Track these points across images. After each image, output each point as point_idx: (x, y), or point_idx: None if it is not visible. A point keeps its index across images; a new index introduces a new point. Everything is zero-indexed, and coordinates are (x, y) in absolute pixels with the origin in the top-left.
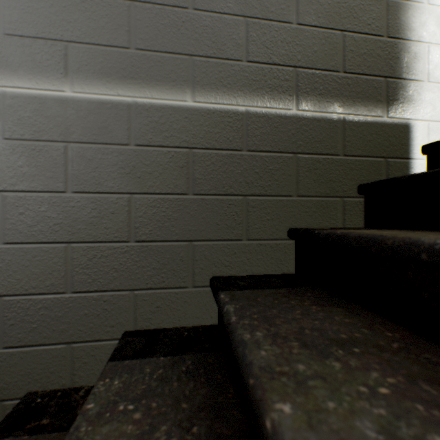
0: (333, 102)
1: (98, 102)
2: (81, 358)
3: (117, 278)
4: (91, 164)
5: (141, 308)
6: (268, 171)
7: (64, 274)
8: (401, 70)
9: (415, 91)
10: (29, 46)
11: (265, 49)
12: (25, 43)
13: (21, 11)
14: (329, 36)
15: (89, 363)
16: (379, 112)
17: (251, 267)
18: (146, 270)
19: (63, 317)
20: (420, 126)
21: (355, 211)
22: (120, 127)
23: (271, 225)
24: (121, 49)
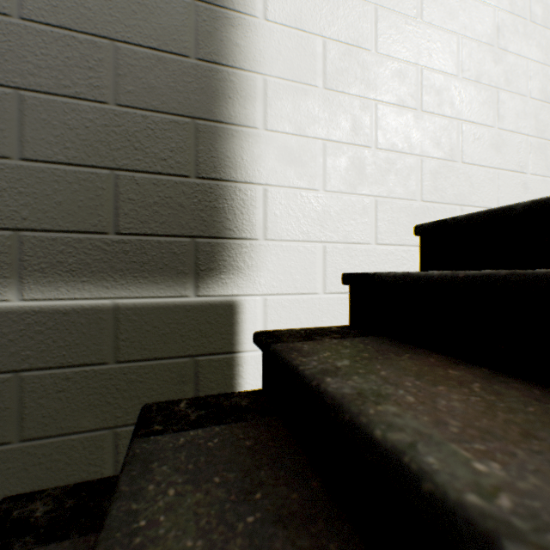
0: (95, 280)
1: None
2: None
3: None
4: None
5: None
6: None
7: None
8: (222, 225)
9: (245, 253)
10: None
11: None
12: None
13: None
14: (89, 177)
15: None
16: (182, 289)
17: None
18: None
19: None
20: (253, 304)
21: None
22: None
23: None
24: None
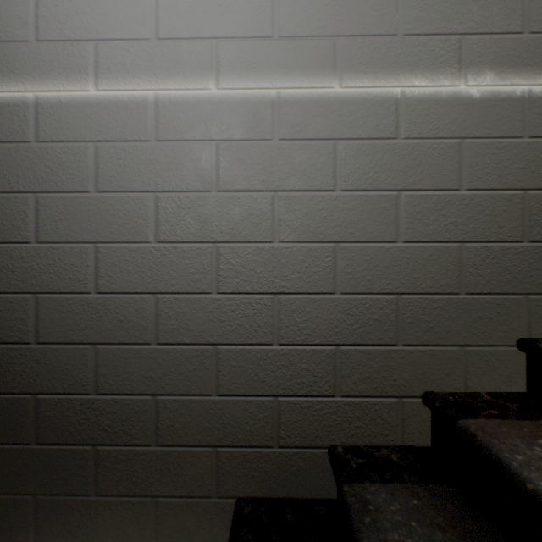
0: None
1: (490, 94)
2: (473, 363)
3: (509, 281)
4: (483, 160)
5: (535, 314)
6: None
7: (457, 275)
8: None
9: None
10: (424, 44)
11: None
12: (420, 42)
13: (417, 10)
14: None
15: (481, 368)
16: None
17: None
18: (540, 273)
19: (456, 318)
20: None
21: None
22: (513, 119)
23: None
24: (513, 36)
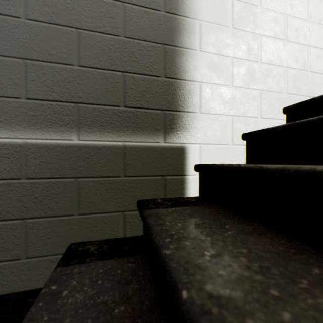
0: (114, 131)
1: None
2: None
3: None
4: None
5: None
6: (49, 195)
7: None
8: (177, 104)
9: (189, 120)
10: None
11: (45, 87)
12: None
13: None
14: (111, 76)
15: None
16: (157, 138)
17: (31, 282)
18: None
19: None
20: (194, 148)
21: (135, 222)
22: None
23: (52, 242)
24: None
